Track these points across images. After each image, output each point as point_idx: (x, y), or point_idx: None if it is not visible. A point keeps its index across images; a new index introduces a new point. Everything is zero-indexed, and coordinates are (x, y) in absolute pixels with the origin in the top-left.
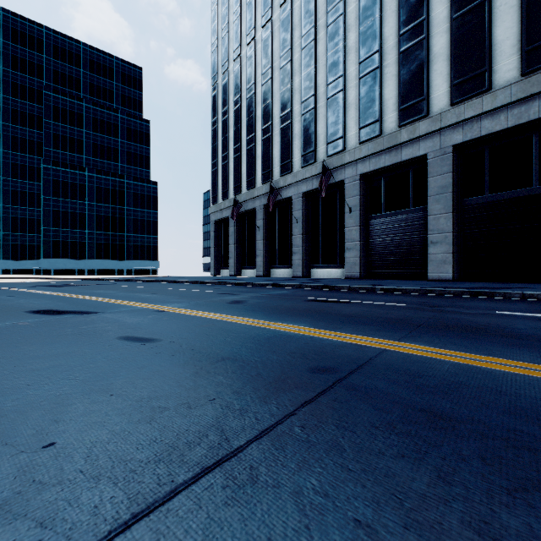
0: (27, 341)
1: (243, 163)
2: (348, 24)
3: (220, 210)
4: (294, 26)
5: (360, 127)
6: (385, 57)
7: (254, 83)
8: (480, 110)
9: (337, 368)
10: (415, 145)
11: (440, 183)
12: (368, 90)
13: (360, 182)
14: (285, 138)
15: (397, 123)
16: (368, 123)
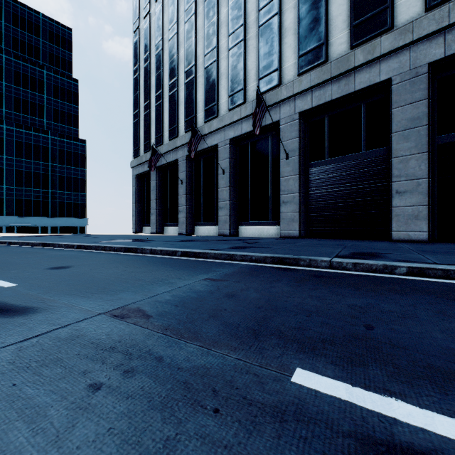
0: None
1: (164, 111)
2: None
3: (141, 164)
4: None
5: (300, 54)
6: None
7: (177, 22)
8: None
9: None
10: (373, 69)
11: (410, 115)
12: (310, 8)
13: (299, 121)
14: (210, 78)
15: (349, 44)
16: (311, 49)
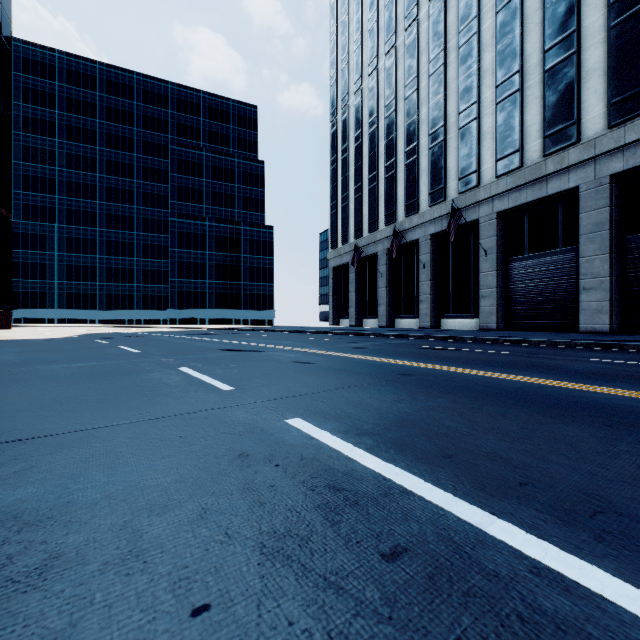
0: (246, 361)
1: (364, 204)
2: (483, 44)
3: (339, 256)
4: (421, 51)
5: (497, 159)
6: (526, 78)
7: (377, 116)
8: None
9: (412, 374)
10: (563, 177)
11: (595, 220)
12: (506, 117)
13: (497, 220)
14: (410, 175)
15: (542, 152)
16: (507, 154)
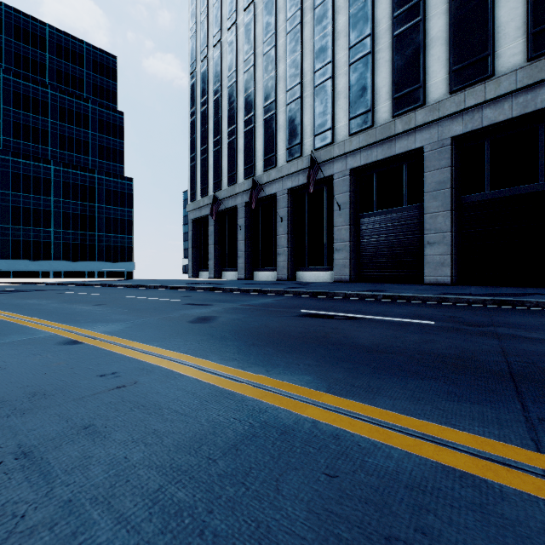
0: None
1: (223, 157)
2: (337, 6)
3: (198, 208)
4: (279, 9)
5: (350, 117)
6: (377, 42)
7: (236, 70)
8: (482, 98)
9: None
10: (410, 137)
11: (438, 179)
12: (359, 78)
13: (350, 177)
14: (269, 129)
15: (391, 113)
16: (359, 113)
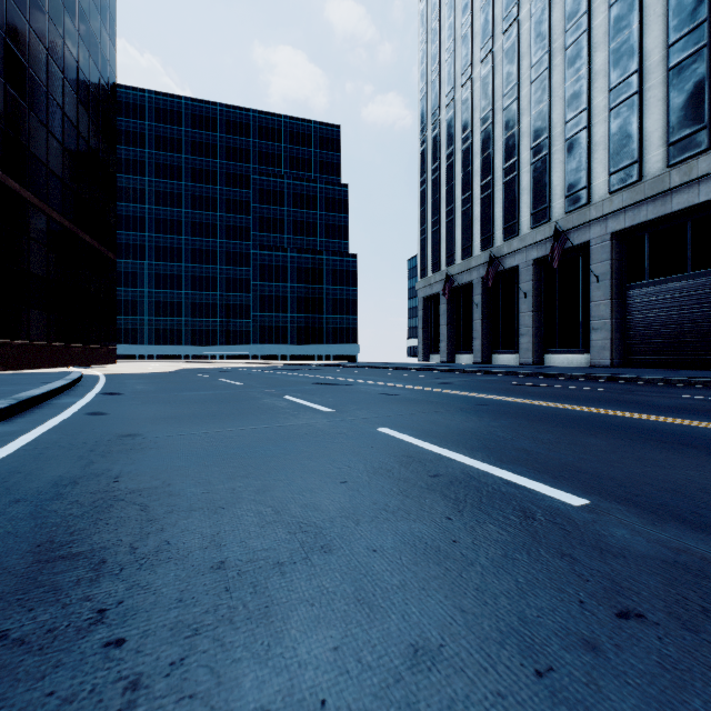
0: (338, 392)
1: (456, 228)
2: (594, 42)
3: (429, 285)
4: (521, 55)
5: (611, 172)
6: (646, 78)
7: (471, 131)
8: None
9: (488, 405)
10: (692, 190)
11: None
12: (621, 124)
13: (611, 242)
14: (509, 194)
15: (665, 163)
16: (623, 167)
